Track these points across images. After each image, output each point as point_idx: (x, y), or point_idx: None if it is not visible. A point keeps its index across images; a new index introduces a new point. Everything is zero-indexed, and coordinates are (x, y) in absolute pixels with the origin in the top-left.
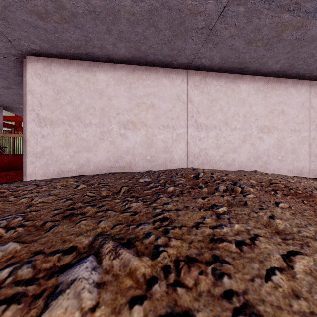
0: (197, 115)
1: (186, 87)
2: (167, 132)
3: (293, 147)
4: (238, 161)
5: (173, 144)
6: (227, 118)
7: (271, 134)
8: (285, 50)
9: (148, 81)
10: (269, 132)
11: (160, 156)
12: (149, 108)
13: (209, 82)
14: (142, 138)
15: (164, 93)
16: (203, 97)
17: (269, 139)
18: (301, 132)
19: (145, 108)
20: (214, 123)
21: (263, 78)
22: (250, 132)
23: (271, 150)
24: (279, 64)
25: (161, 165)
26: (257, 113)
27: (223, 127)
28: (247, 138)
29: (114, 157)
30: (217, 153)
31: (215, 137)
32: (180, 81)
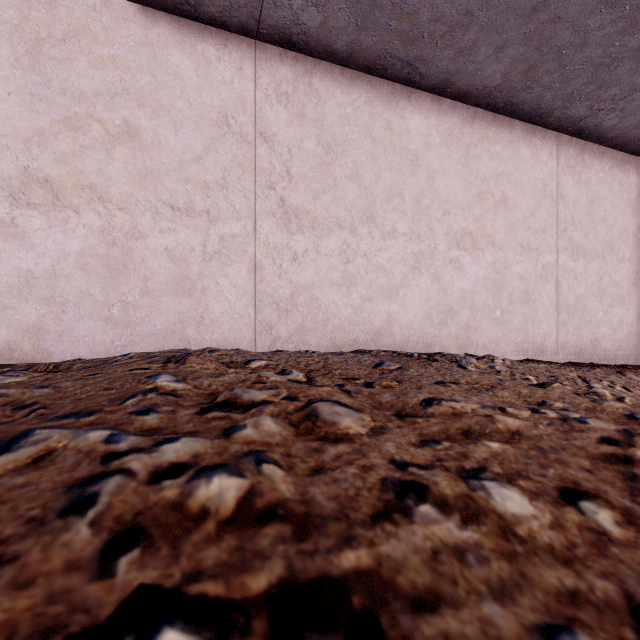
0: (286, 183)
1: (253, 93)
2: (187, 226)
3: (526, 289)
4: (403, 322)
5: (208, 268)
6: (372, 201)
7: (480, 255)
8: (524, 2)
9: (115, 49)
10: (474, 248)
11: (161, 305)
12: (119, 142)
13: (323, 92)
14: (91, 242)
15: (176, 100)
16: (304, 132)
17: (474, 267)
18: (542, 253)
19: (101, 139)
20: (337, 213)
21: (462, 107)
22: (431, 244)
23: (480, 295)
24: (502, 59)
25: (163, 337)
26: (447, 196)
27: (362, 225)
28: (425, 262)
29: None
30: (344, 301)
31: (339, 255)
32: (232, 72)
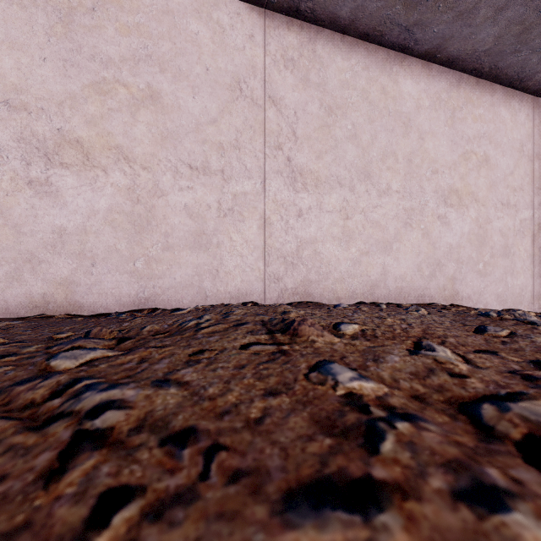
0: (292, 143)
1: (263, 59)
2: (203, 185)
3: (506, 243)
4: (396, 274)
5: (222, 224)
6: (368, 160)
7: (464, 211)
8: None
9: (139, 17)
10: (460, 205)
11: (181, 259)
12: (143, 105)
13: (325, 58)
14: (118, 200)
15: (194, 65)
16: (308, 95)
17: (460, 223)
18: (520, 209)
19: (127, 103)
20: (338, 172)
21: (449, 73)
22: (421, 201)
23: (464, 249)
24: (499, 21)
25: (182, 289)
26: (436, 155)
27: (360, 183)
28: (416, 218)
29: (3, 261)
30: (344, 254)
31: (339, 211)
32: (244, 39)
